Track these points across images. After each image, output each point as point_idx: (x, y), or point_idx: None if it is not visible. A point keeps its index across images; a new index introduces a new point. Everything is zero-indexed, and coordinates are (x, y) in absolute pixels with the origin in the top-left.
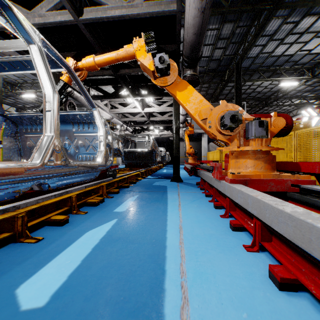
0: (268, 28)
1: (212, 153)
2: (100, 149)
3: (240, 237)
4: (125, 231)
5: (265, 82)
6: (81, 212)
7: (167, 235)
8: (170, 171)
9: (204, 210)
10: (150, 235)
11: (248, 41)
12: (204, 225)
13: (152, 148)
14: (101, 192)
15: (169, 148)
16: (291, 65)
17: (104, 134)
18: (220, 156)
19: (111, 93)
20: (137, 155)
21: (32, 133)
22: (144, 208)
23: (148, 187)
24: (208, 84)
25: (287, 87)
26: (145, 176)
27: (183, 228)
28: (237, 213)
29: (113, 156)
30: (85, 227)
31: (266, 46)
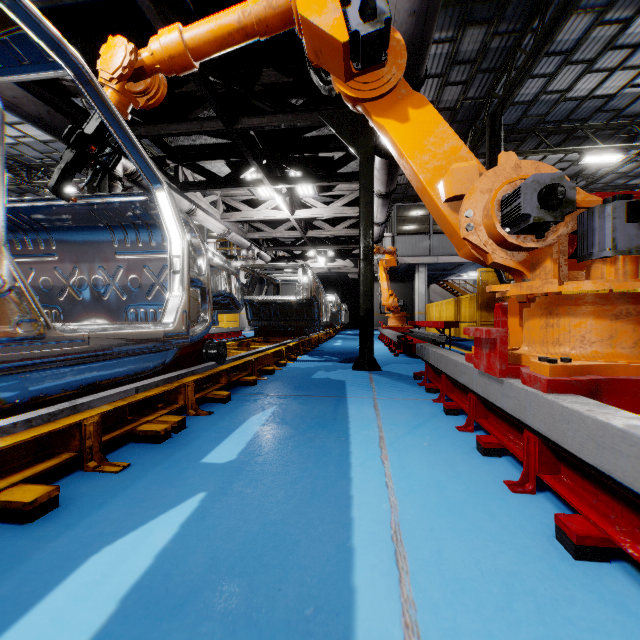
0: (562, 36)
1: (437, 305)
2: (174, 291)
3: (617, 593)
4: (218, 554)
5: (550, 157)
6: (110, 466)
7: (356, 576)
8: (351, 345)
9: (453, 461)
10: (297, 575)
11: (516, 67)
12: (469, 525)
13: (311, 295)
14: (183, 401)
15: (348, 296)
16: (608, 119)
17: (183, 252)
18: (456, 312)
19: (224, 176)
20: (280, 309)
21: (16, 254)
22: (287, 452)
23: (301, 385)
24: None
25: (596, 167)
26: (297, 356)
27: (404, 539)
28: (568, 484)
29: (211, 310)
30: (97, 528)
31: (556, 76)
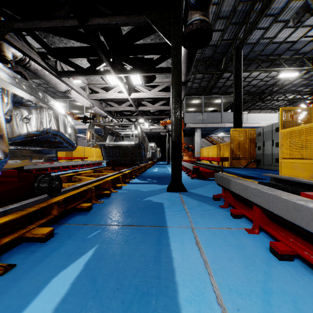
0: (274, 5)
1: (206, 149)
2: None
3: None
4: None
5: (262, 74)
6: None
7: None
8: (163, 170)
9: None
10: None
11: (249, 22)
12: None
13: (140, 141)
14: None
15: (160, 144)
16: (292, 55)
17: None
18: (218, 152)
19: (86, 68)
20: (122, 150)
21: None
22: None
23: (128, 209)
24: (202, 73)
25: (283, 80)
26: (130, 180)
27: None
28: None
29: (5, 144)
30: None
31: (269, 29)
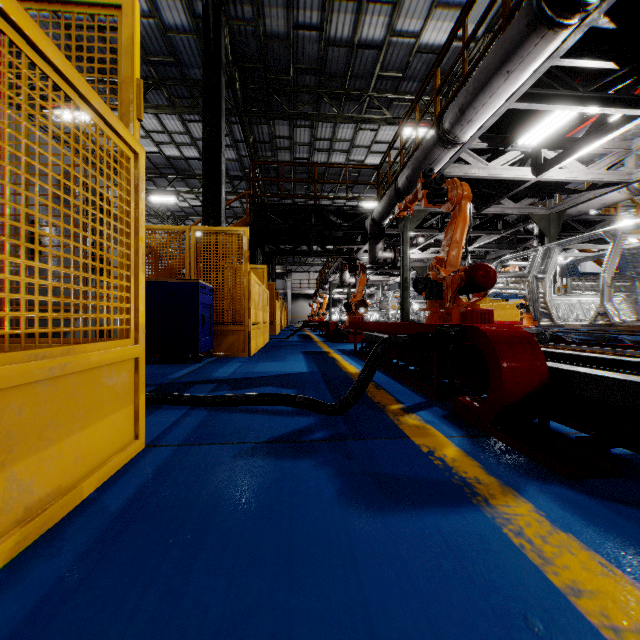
0: None
1: None
2: None
3: None
4: None
5: None
6: None
7: None
8: None
9: None
10: None
11: None
12: None
13: None
14: None
15: None
16: None
17: None
18: None
19: None
20: None
21: None
22: None
23: None
24: None
25: None
26: None
27: None
28: None
29: None
30: None
31: None
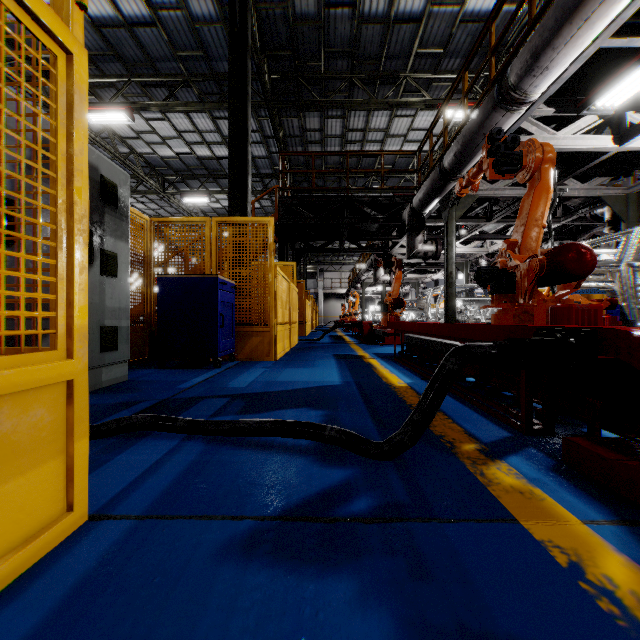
0: None
1: None
2: None
3: None
4: None
5: None
6: None
7: None
8: None
9: None
10: None
11: None
12: None
13: None
14: None
15: None
16: None
17: None
18: None
19: None
20: None
21: None
22: None
23: None
24: None
25: None
26: None
27: None
28: None
29: None
30: None
31: None
